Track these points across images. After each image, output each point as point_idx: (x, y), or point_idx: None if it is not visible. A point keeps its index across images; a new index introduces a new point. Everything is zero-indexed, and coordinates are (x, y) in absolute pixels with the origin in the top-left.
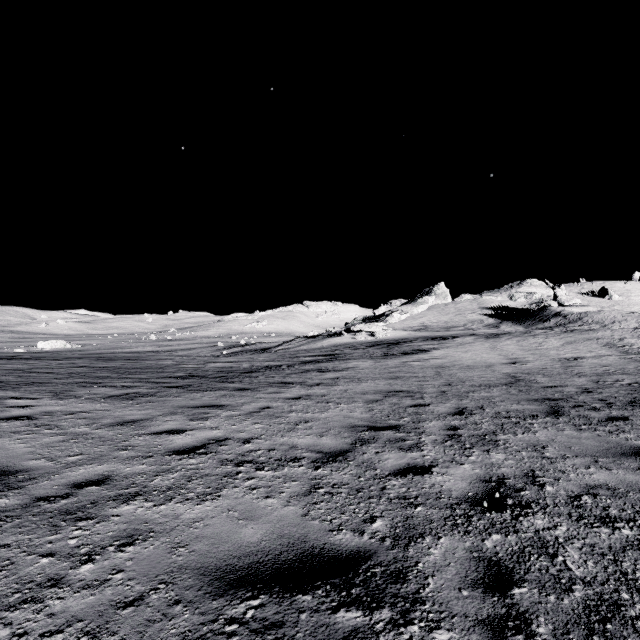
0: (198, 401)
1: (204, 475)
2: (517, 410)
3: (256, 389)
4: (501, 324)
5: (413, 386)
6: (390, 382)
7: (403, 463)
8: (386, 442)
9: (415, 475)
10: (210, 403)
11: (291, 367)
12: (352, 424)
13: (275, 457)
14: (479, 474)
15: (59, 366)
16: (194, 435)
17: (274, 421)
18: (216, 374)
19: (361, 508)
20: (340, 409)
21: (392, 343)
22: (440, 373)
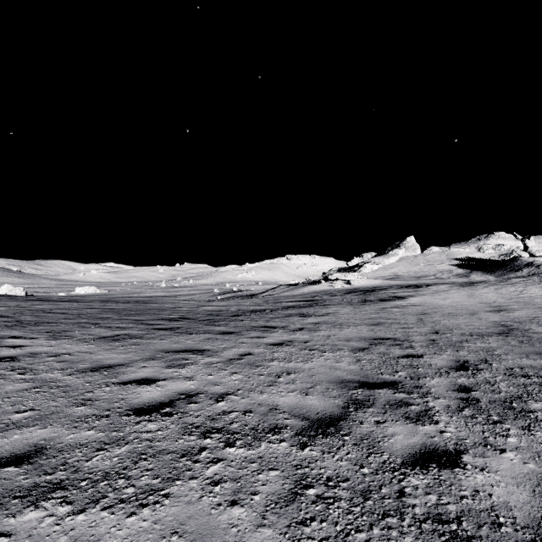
0: (181, 345)
1: (158, 452)
2: (532, 366)
3: (239, 333)
4: (471, 274)
5: (398, 333)
6: (373, 328)
7: (417, 443)
8: (386, 406)
9: (441, 468)
10: (192, 347)
11: (274, 311)
12: (340, 378)
13: (251, 424)
14: (538, 473)
15: (76, 307)
16: (165, 387)
17: (254, 371)
18: (205, 317)
19: (376, 541)
20: (325, 358)
21: (368, 290)
22: (422, 320)
